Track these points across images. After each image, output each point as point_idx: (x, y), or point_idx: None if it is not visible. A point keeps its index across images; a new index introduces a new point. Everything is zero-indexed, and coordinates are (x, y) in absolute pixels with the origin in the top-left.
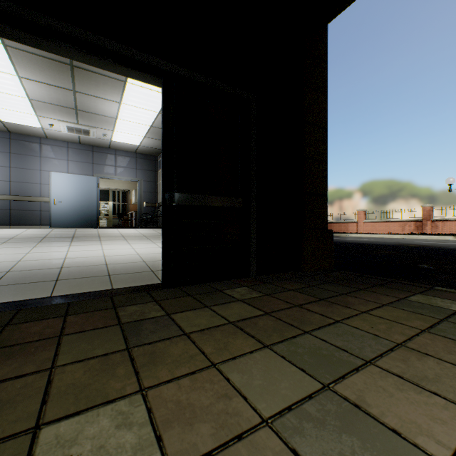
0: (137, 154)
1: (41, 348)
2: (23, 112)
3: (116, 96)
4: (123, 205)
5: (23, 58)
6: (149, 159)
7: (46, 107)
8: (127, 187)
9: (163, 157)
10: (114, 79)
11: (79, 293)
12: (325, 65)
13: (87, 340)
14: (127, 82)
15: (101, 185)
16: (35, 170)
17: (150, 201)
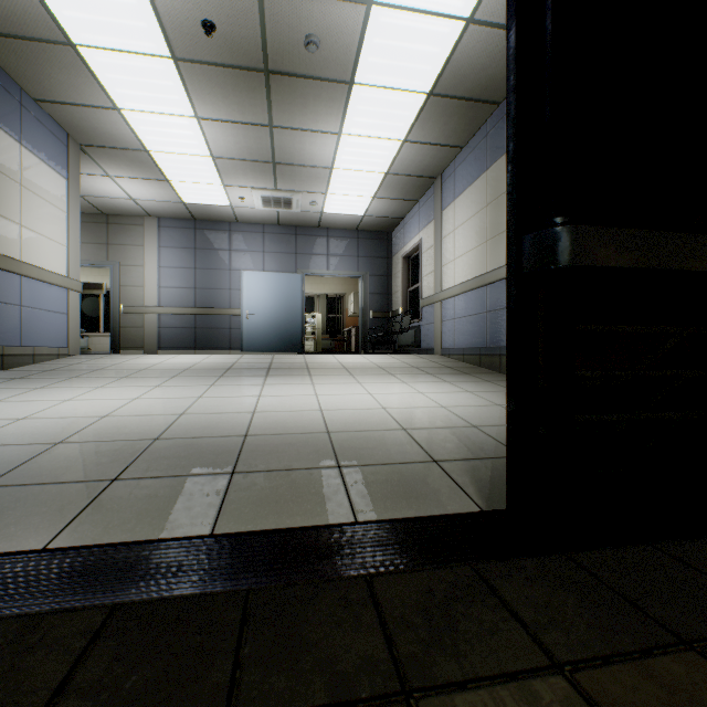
0: (358, 232)
1: None
2: (207, 184)
3: (333, 121)
4: (336, 318)
5: (199, 78)
6: (378, 239)
7: (234, 168)
8: (341, 289)
9: (516, 116)
10: (331, 82)
11: (275, 529)
12: None
13: None
14: (353, 83)
15: (306, 290)
16: (224, 270)
17: (379, 308)
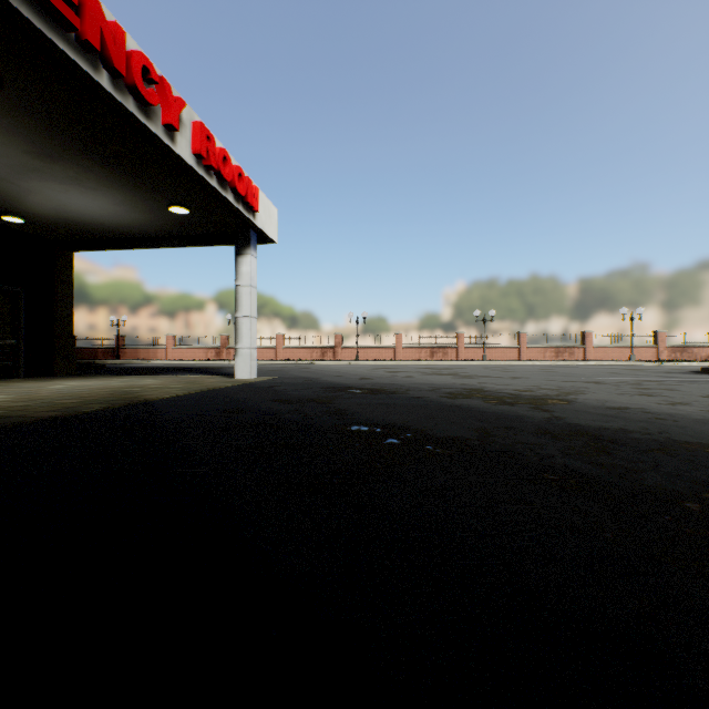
0: None
1: None
2: None
3: None
4: None
5: None
6: None
7: None
8: None
9: None
10: None
11: None
12: (72, 270)
13: None
14: None
15: None
16: None
17: None
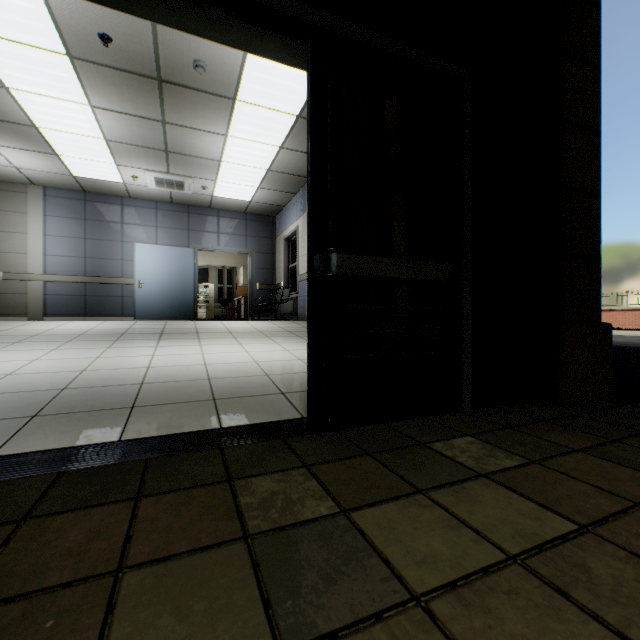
0: (247, 214)
1: (68, 619)
2: (99, 162)
3: (220, 125)
4: (228, 288)
5: (95, 75)
6: (264, 222)
7: (128, 151)
8: (232, 263)
9: (310, 188)
10: (218, 97)
11: (166, 435)
12: (596, 13)
13: (174, 600)
14: (236, 100)
15: (199, 261)
16: (116, 242)
17: (265, 281)
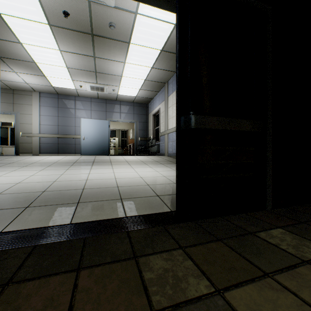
0: (134, 103)
1: None
2: (64, 79)
3: (122, 57)
4: (124, 140)
5: (61, 34)
6: (142, 106)
7: (77, 73)
8: (126, 127)
9: (178, 77)
10: (121, 42)
11: (95, 220)
12: None
13: None
14: (130, 43)
15: (111, 127)
16: (72, 118)
17: (143, 136)
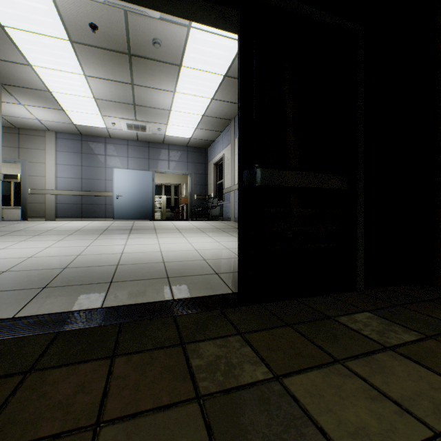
0: (188, 147)
1: None
2: (90, 114)
3: (170, 85)
4: (175, 199)
5: (87, 53)
6: (200, 152)
7: (109, 106)
8: (178, 181)
9: (240, 120)
10: (169, 64)
11: (134, 304)
12: None
13: None
14: (181, 66)
15: (155, 180)
16: (101, 168)
17: (200, 193)
